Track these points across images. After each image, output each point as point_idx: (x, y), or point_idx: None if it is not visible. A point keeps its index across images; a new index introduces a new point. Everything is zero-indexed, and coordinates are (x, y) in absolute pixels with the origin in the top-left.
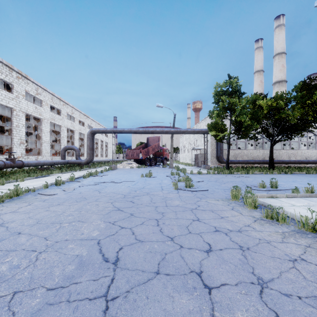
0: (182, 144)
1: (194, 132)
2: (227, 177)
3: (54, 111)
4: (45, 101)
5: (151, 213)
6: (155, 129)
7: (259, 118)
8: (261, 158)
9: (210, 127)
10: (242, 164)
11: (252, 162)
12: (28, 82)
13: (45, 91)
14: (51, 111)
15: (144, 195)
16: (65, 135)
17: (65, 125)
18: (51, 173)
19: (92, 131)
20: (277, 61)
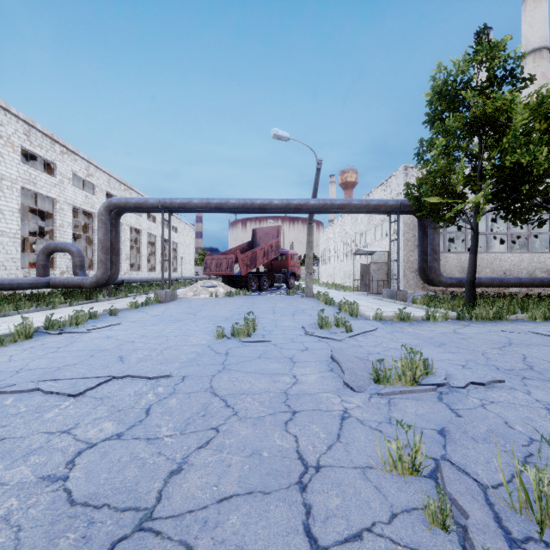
0: (324, 245)
1: (368, 208)
2: (527, 340)
3: (51, 171)
4: (6, 136)
5: None
6: (270, 200)
7: None
8: (526, 273)
9: (430, 180)
10: (479, 288)
11: (513, 283)
12: None
13: (6, 112)
14: (45, 171)
15: None
16: (68, 223)
17: (68, 198)
18: None
19: (110, 205)
20: (531, 66)
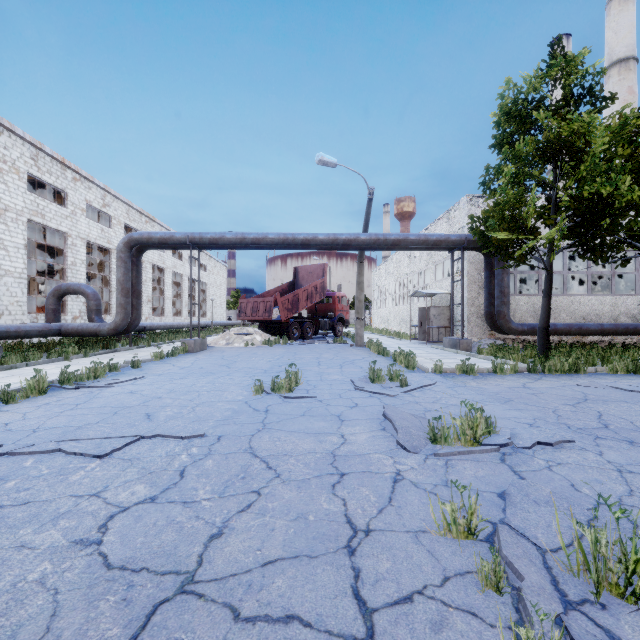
0: (377, 286)
1: (427, 244)
2: (605, 395)
3: (61, 201)
4: (10, 160)
5: None
6: (314, 235)
7: None
8: (609, 318)
9: (498, 213)
10: (555, 336)
11: (593, 331)
12: None
13: (10, 133)
14: (54, 201)
15: None
16: (82, 261)
17: (82, 232)
18: None
19: (131, 240)
20: (616, 79)
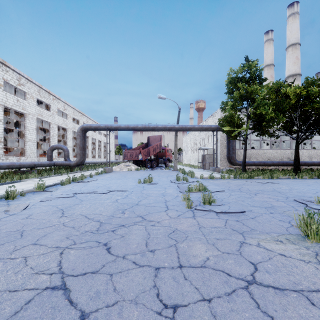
0: (185, 144)
1: (202, 129)
2: (250, 184)
3: (45, 107)
4: (30, 93)
5: (141, 310)
6: (157, 125)
7: (284, 110)
8: (278, 159)
9: (224, 120)
10: (256, 166)
11: (269, 164)
12: (8, 70)
13: (30, 82)
14: (41, 107)
15: (135, 223)
16: (56, 134)
17: (56, 122)
18: (27, 178)
19: (83, 127)
20: (291, 52)
